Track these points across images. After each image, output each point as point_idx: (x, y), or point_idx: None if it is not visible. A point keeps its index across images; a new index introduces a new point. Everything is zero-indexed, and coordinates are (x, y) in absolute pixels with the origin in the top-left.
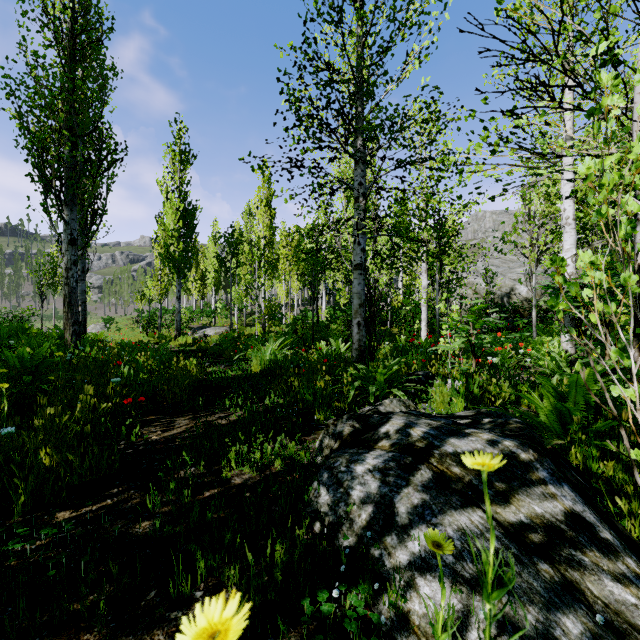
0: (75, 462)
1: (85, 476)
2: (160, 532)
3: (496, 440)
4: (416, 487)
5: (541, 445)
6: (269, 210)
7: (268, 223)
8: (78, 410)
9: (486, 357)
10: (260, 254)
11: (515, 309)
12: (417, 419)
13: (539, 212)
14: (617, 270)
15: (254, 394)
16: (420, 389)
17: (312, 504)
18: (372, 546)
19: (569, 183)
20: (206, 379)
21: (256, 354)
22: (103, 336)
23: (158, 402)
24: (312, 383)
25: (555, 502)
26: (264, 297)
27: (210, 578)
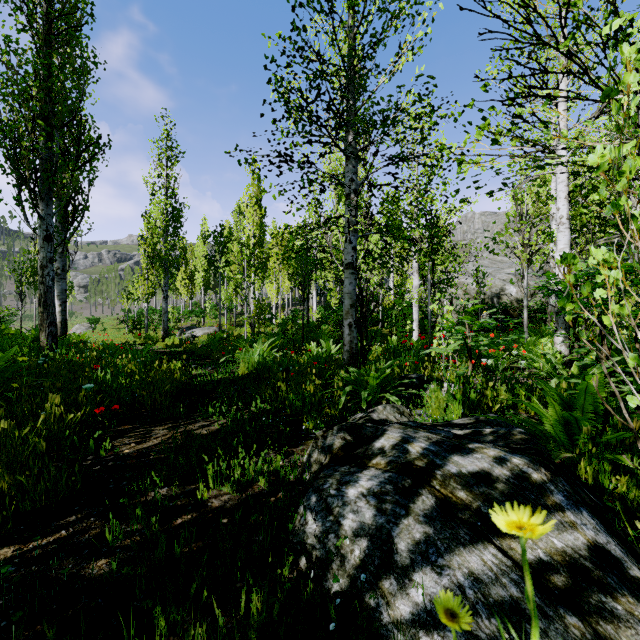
0: (27, 485)
1: (40, 501)
2: (118, 573)
3: (504, 457)
4: (417, 517)
5: (550, 460)
6: (259, 208)
7: (258, 222)
8: (41, 421)
9: (479, 358)
10: (249, 253)
11: (505, 309)
12: (415, 432)
13: (531, 212)
14: (634, 268)
15: (240, 399)
16: (414, 393)
17: (298, 533)
18: (367, 592)
19: (563, 182)
20: (190, 383)
21: (244, 356)
22: (86, 337)
23: (136, 409)
24: (301, 387)
25: (576, 533)
26: (254, 297)
27: (172, 638)
